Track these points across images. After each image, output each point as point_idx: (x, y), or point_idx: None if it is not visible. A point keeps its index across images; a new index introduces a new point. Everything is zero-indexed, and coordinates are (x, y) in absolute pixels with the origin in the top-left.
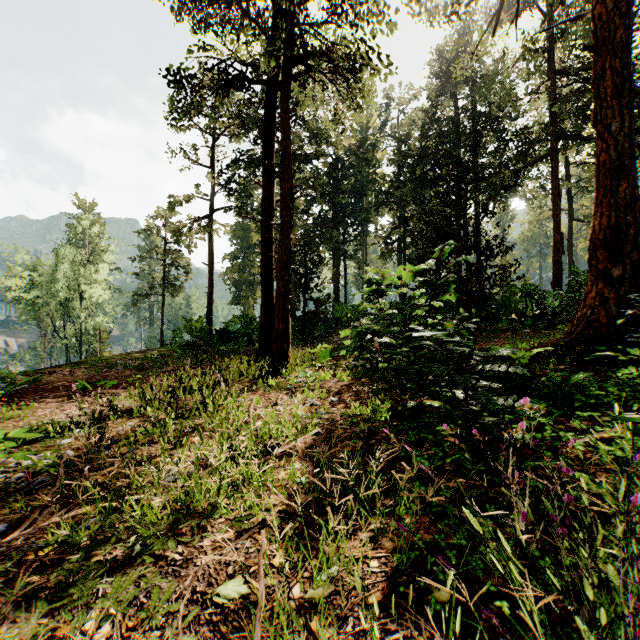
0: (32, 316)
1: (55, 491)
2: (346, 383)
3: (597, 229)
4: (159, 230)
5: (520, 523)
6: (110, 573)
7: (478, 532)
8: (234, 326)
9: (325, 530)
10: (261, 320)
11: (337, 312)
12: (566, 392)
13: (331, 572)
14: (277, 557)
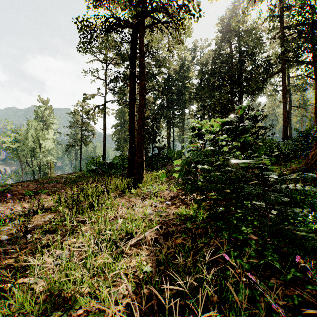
0: (16, 156)
1: None
2: (175, 192)
3: None
4: (79, 112)
5: None
6: None
7: None
8: (117, 161)
9: None
10: (128, 157)
11: (169, 154)
12: None
13: None
14: None
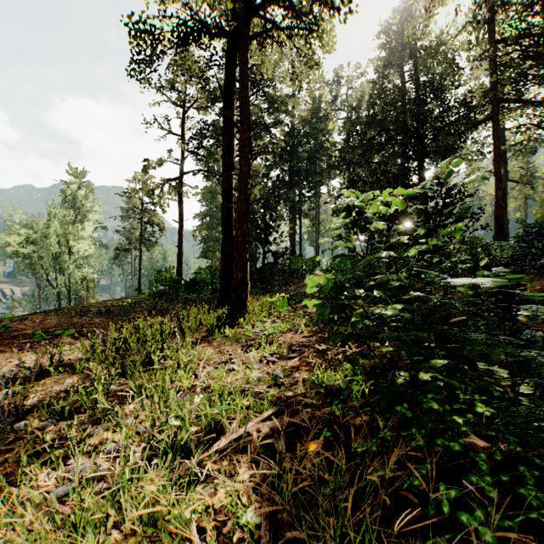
0: (29, 268)
1: None
2: (306, 335)
3: None
4: (137, 192)
5: None
6: None
7: None
8: (202, 277)
9: None
10: (221, 270)
11: (293, 264)
12: None
13: None
14: None
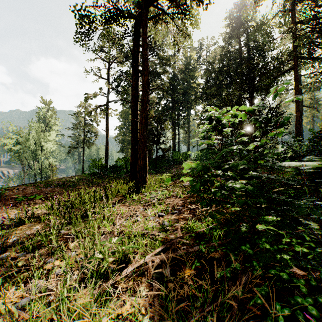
0: (17, 158)
1: None
2: (182, 199)
3: None
4: (81, 113)
5: None
6: None
7: None
8: (120, 163)
9: None
10: (131, 159)
11: (174, 156)
12: None
13: None
14: None
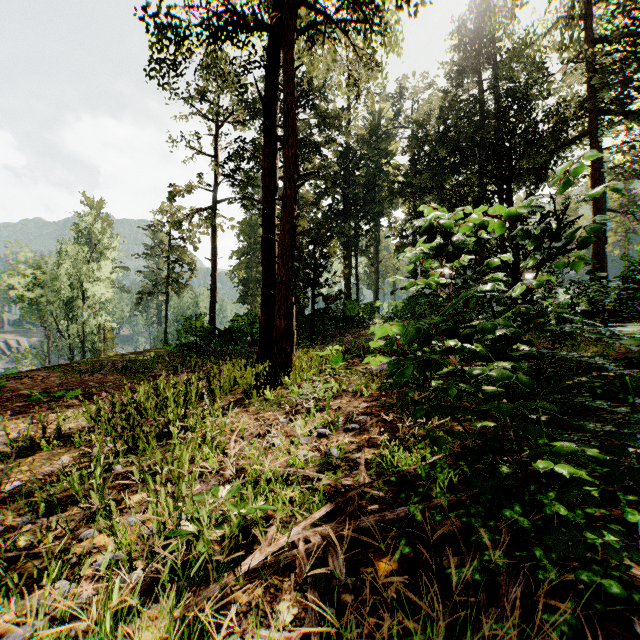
0: (36, 315)
1: None
2: (366, 398)
3: None
4: (162, 225)
5: None
6: None
7: None
8: (239, 325)
9: None
10: (261, 317)
11: (348, 310)
12: None
13: None
14: None
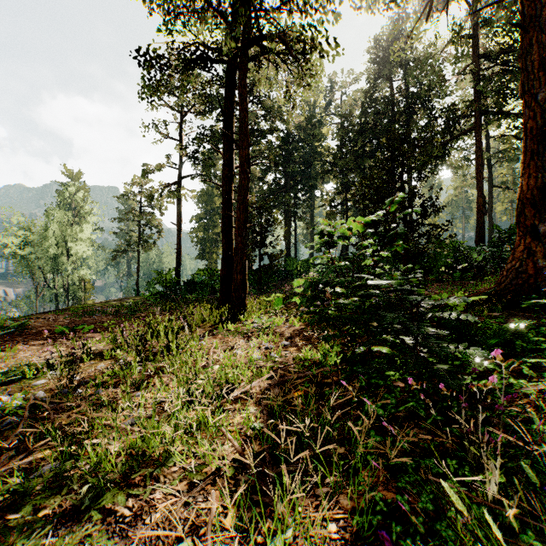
0: (26, 269)
1: (18, 434)
2: (297, 328)
3: (525, 189)
4: (135, 195)
5: (492, 486)
6: (55, 530)
7: (448, 497)
8: (199, 278)
9: (279, 488)
10: (222, 272)
11: (288, 266)
12: (505, 338)
13: (286, 537)
14: (229, 516)
